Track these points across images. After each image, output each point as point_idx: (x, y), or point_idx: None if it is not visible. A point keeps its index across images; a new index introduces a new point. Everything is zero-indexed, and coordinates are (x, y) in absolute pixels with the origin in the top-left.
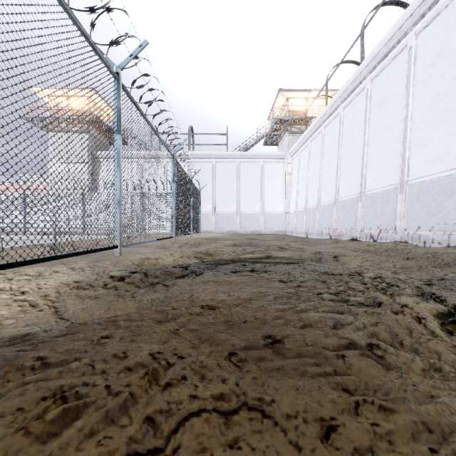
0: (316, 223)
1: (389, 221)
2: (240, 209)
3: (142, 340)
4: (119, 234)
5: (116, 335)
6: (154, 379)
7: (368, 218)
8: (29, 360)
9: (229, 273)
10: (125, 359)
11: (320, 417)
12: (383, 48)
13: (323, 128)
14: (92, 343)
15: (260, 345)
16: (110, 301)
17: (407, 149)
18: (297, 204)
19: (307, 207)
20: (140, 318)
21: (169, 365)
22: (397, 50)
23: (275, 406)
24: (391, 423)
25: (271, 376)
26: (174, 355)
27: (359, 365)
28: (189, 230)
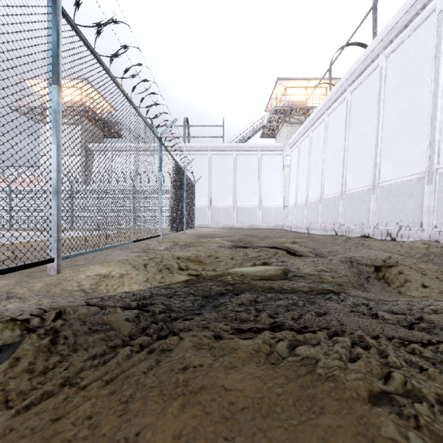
0: (319, 217)
1: (412, 217)
2: (237, 203)
3: None
4: (55, 239)
5: None
6: None
7: (384, 212)
8: None
9: (227, 340)
10: None
11: None
12: (403, 16)
13: (327, 116)
14: None
15: None
16: None
17: (437, 131)
18: (297, 198)
19: (308, 201)
20: None
21: None
22: (421, 17)
23: None
24: None
25: None
26: None
27: None
28: (181, 226)
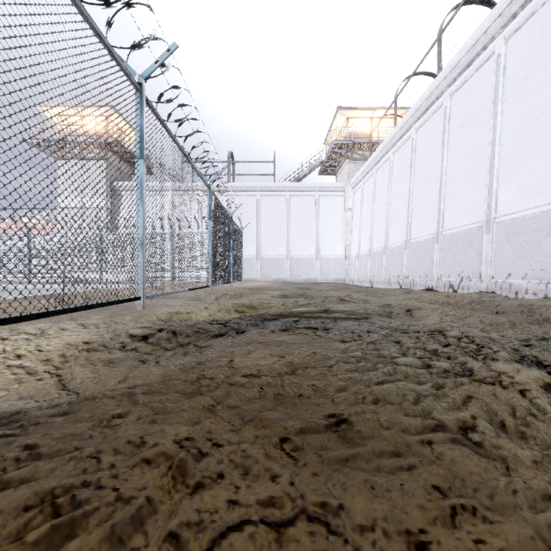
0: (383, 269)
1: (472, 267)
2: (290, 253)
3: (165, 421)
4: (142, 282)
5: (132, 414)
6: (181, 477)
7: (447, 263)
8: (14, 450)
9: (278, 332)
10: (142, 448)
11: (405, 529)
12: (465, 55)
13: (392, 154)
14: (101, 425)
15: (321, 428)
16: (129, 366)
17: (494, 179)
18: (360, 247)
19: (372, 250)
20: (164, 391)
21: (200, 457)
22: (482, 58)
23: (344, 515)
24: (501, 537)
25: (337, 471)
26: (208, 441)
27: (452, 455)
28: (228, 278)
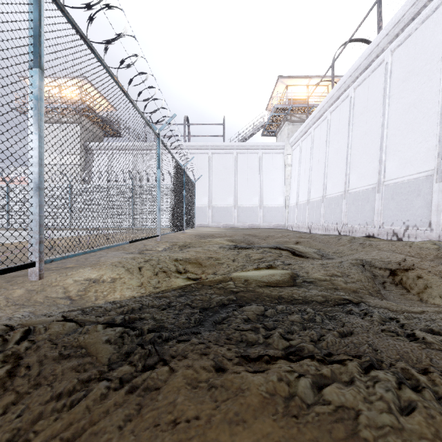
0: (321, 217)
1: (420, 216)
2: (237, 202)
3: None
4: (37, 241)
5: None
6: None
7: (390, 212)
8: None
9: (232, 375)
10: None
11: None
12: (410, 9)
13: (329, 113)
14: None
15: None
16: None
17: None
18: (298, 197)
19: (310, 200)
20: None
21: None
22: (429, 9)
23: None
24: None
25: None
26: None
27: None
28: (180, 226)
